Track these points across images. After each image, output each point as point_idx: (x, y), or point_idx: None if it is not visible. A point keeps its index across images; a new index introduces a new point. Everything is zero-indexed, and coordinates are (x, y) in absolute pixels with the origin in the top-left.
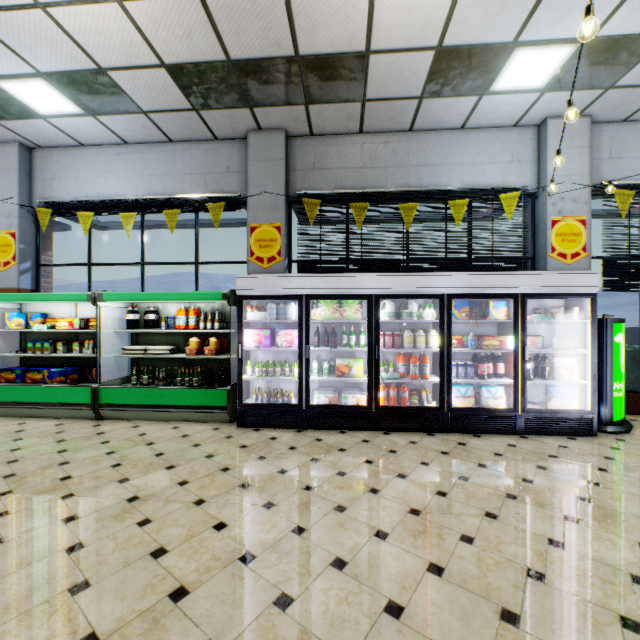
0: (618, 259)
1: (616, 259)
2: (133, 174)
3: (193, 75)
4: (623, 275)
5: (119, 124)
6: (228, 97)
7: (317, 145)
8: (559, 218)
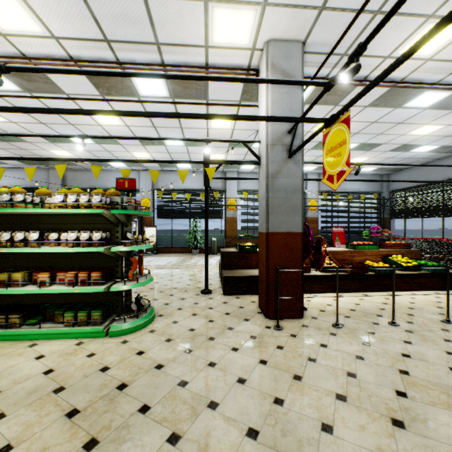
0: (161, 210)
1: (161, 210)
2: (10, 178)
3: (24, 161)
4: (163, 214)
5: (3, 165)
6: (37, 164)
7: (74, 172)
8: (143, 198)
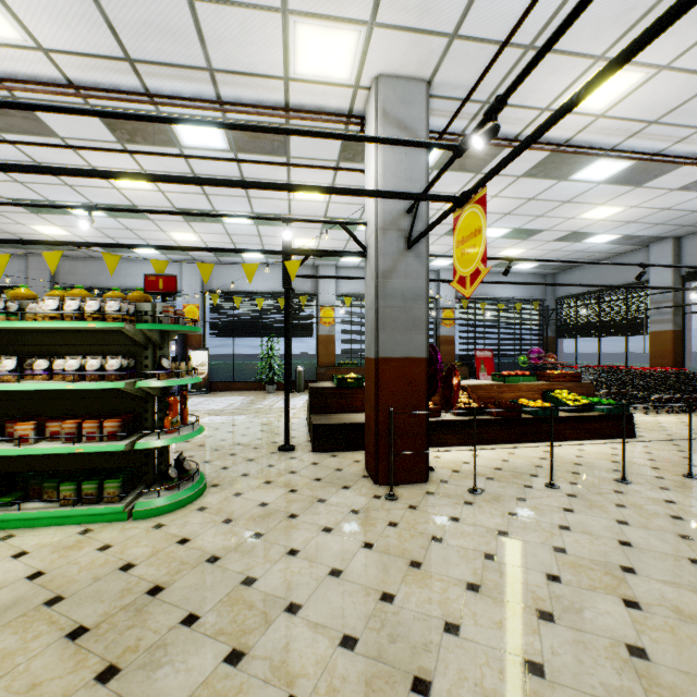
0: (217, 323)
1: (216, 323)
2: None
3: None
4: (219, 330)
5: None
6: (8, 246)
7: (72, 262)
8: (188, 305)
